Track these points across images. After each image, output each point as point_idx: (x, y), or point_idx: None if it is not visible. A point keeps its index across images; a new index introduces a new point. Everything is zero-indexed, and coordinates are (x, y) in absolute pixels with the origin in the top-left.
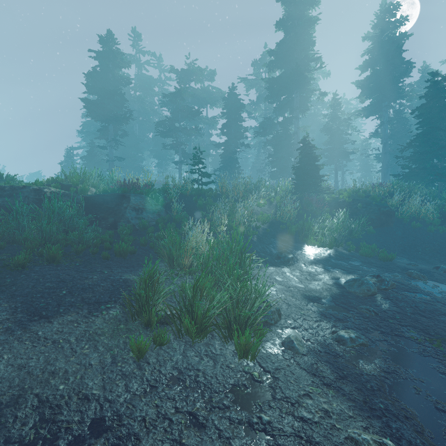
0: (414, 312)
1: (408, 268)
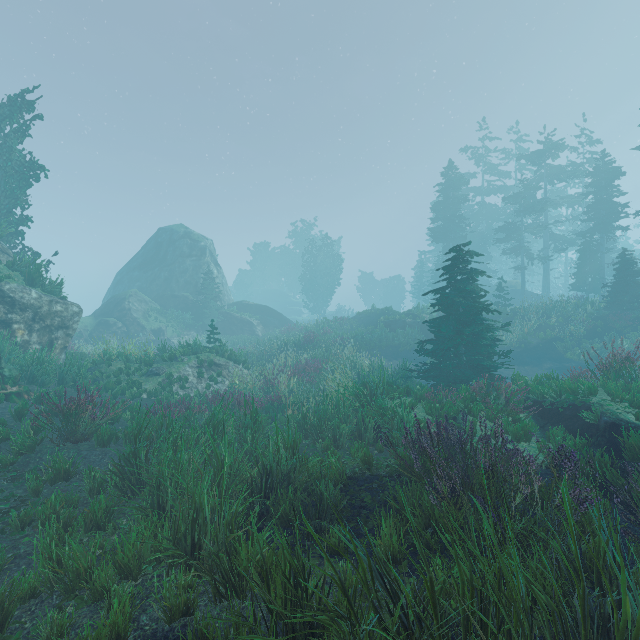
0: None
1: None
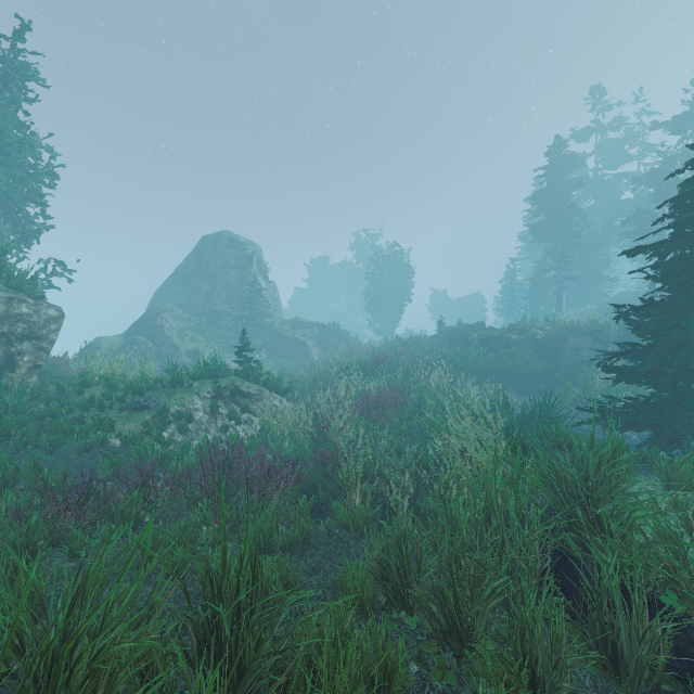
0: None
1: None
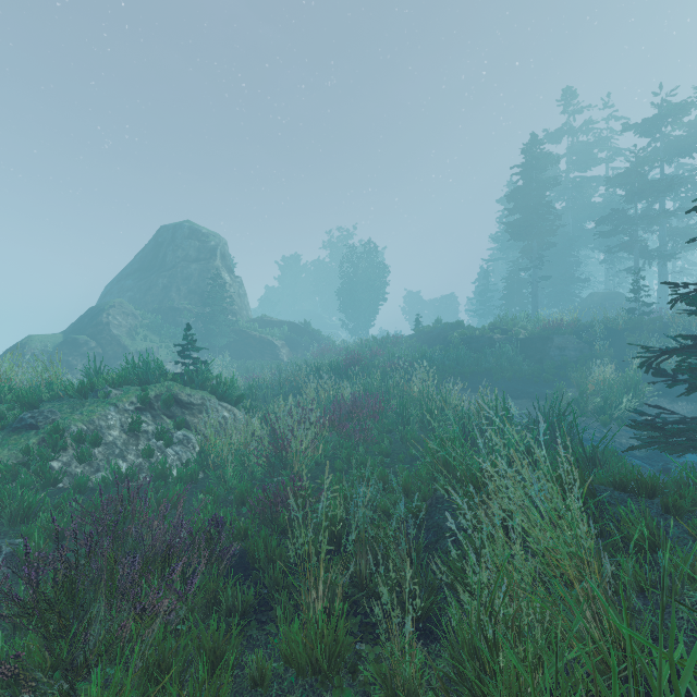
0: None
1: None
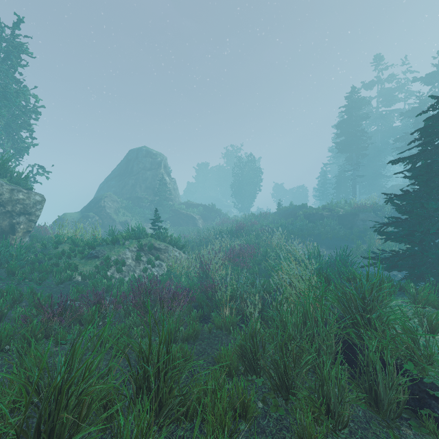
0: None
1: None
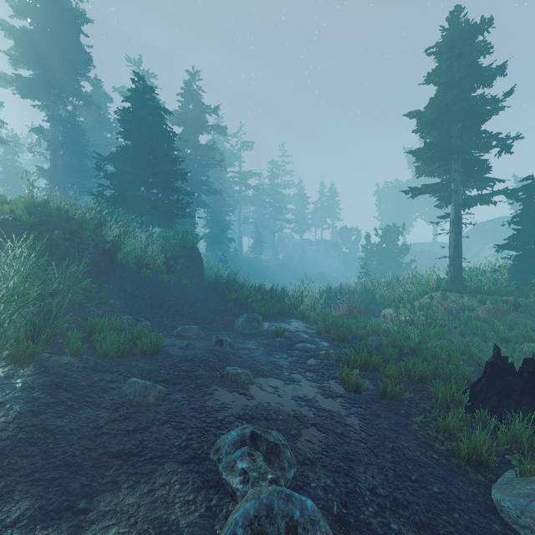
0: (409, 528)
1: (203, 360)
